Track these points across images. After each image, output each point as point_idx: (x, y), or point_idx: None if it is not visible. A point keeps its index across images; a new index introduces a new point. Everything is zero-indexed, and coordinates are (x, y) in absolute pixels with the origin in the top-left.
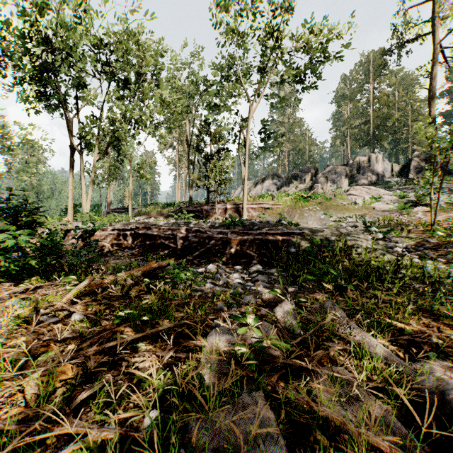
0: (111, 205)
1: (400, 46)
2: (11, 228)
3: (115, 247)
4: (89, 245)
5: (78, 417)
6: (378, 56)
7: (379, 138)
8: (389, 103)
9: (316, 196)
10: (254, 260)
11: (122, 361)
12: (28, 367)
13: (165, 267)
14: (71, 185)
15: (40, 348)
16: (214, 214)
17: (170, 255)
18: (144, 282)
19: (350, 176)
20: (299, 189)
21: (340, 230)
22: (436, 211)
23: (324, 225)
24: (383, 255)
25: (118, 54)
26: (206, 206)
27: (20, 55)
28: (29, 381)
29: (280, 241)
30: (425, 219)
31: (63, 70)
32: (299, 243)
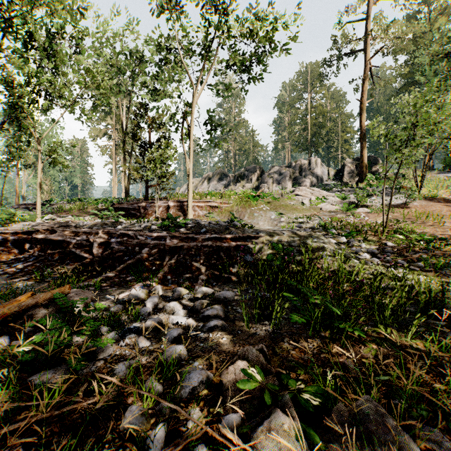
0: (24, 200)
1: (337, 58)
2: None
3: None
4: None
5: None
6: (315, 69)
7: (315, 144)
8: (324, 113)
9: (264, 195)
10: (202, 275)
11: None
12: None
13: (52, 300)
14: None
15: None
16: (154, 213)
17: (83, 271)
18: None
19: (293, 178)
20: (246, 188)
21: (301, 233)
22: (389, 213)
23: (276, 226)
24: (361, 266)
25: None
26: (144, 203)
27: None
28: None
29: (235, 247)
30: (370, 220)
31: None
32: (257, 250)
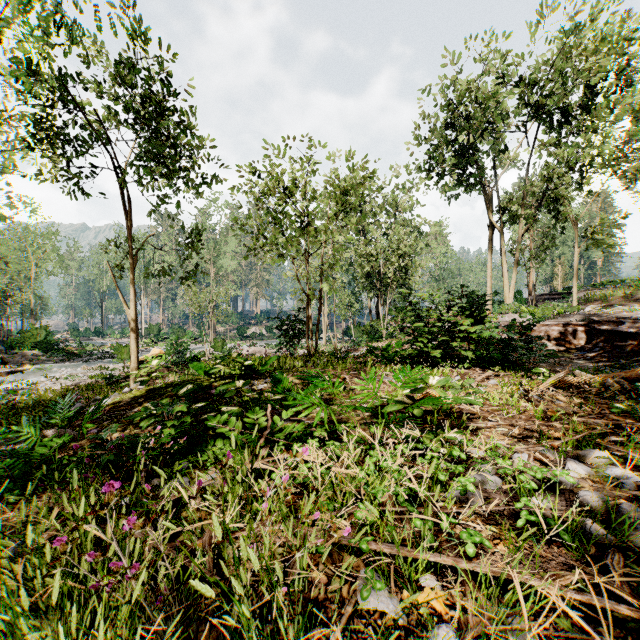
0: (532, 290)
1: None
2: (471, 322)
3: (560, 347)
4: (529, 342)
5: (609, 450)
6: None
7: None
8: None
9: None
10: None
11: (632, 437)
12: (548, 418)
13: None
14: (490, 270)
15: (547, 412)
16: None
17: None
18: (635, 386)
19: None
20: None
21: None
22: None
23: None
24: None
25: (556, 83)
26: None
27: (442, 147)
28: (556, 424)
29: None
30: None
31: (486, 142)
32: None
